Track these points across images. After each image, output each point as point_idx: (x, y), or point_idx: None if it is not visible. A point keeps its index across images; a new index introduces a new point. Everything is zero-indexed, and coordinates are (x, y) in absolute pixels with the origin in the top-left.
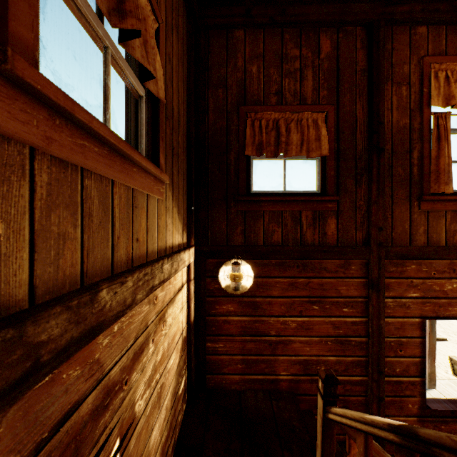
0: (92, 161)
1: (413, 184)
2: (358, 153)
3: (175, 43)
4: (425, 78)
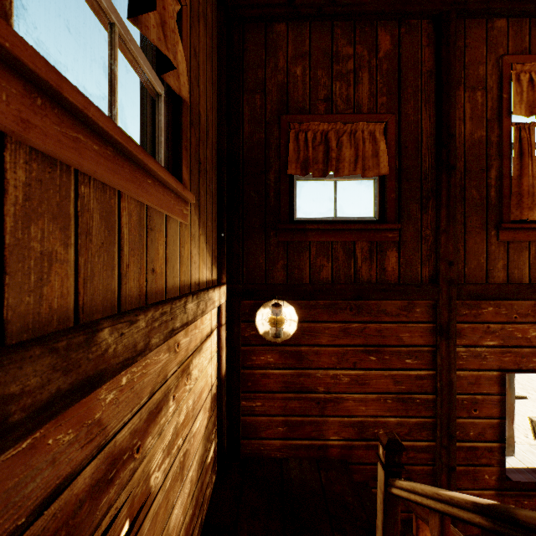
0: (90, 162)
1: (490, 209)
2: (423, 172)
3: (202, 35)
4: (504, 81)
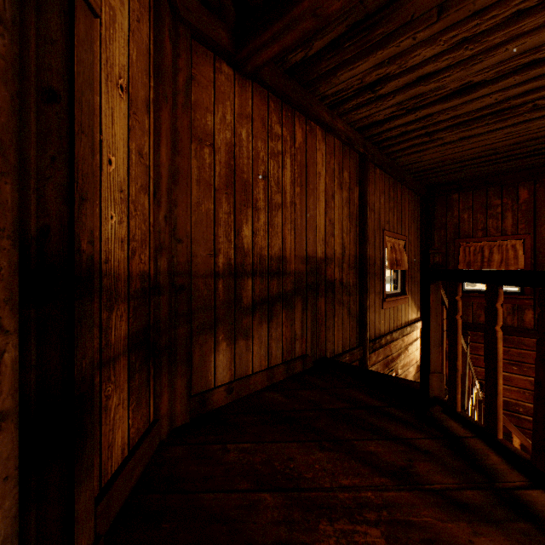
0: (391, 305)
1: None
2: None
3: (412, 229)
4: None
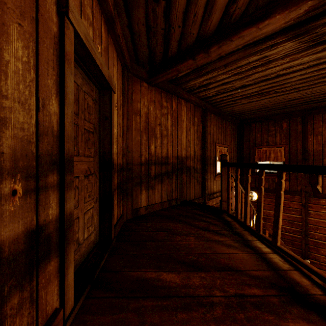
0: (219, 179)
1: None
2: (298, 160)
3: (232, 141)
4: None
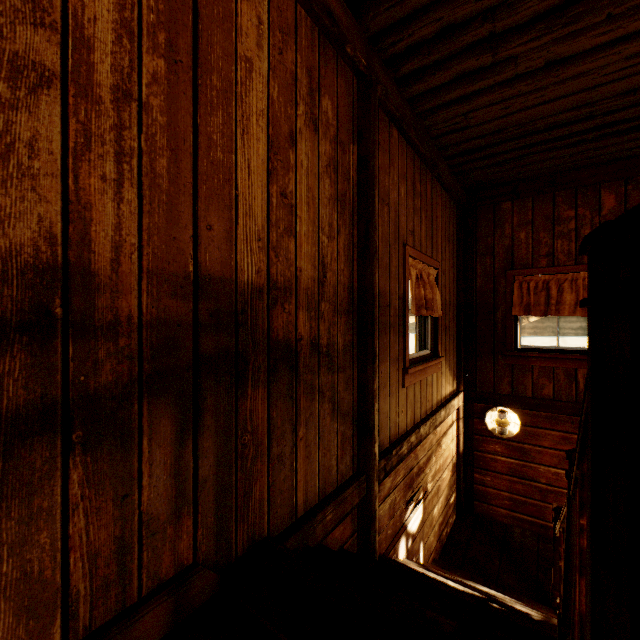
0: (417, 379)
1: None
2: None
3: (447, 252)
4: None
